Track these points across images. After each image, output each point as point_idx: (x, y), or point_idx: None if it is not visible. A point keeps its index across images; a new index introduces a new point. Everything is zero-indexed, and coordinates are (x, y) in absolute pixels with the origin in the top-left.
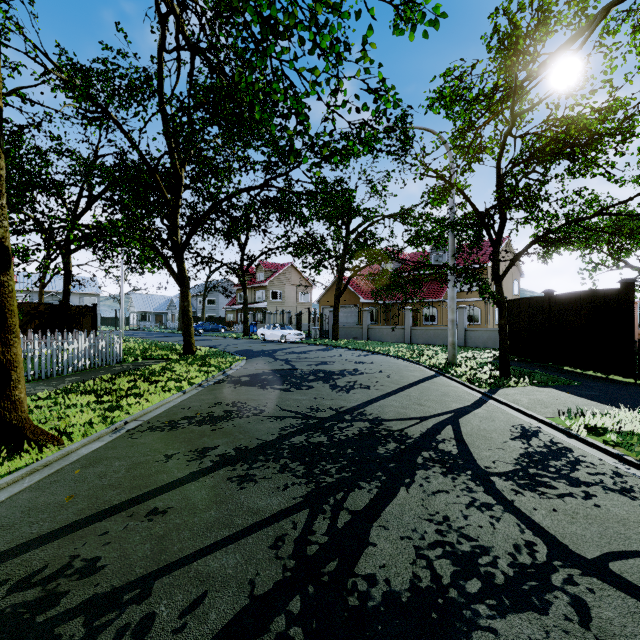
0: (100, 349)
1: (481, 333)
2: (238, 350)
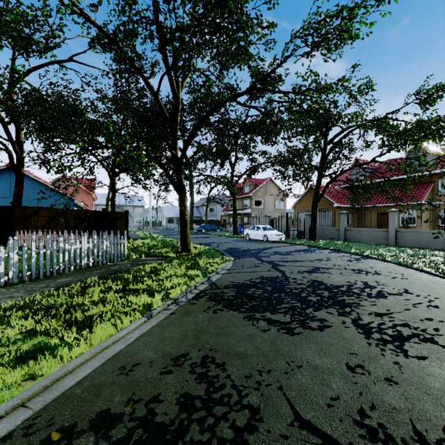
0: (104, 248)
1: None
2: (227, 248)
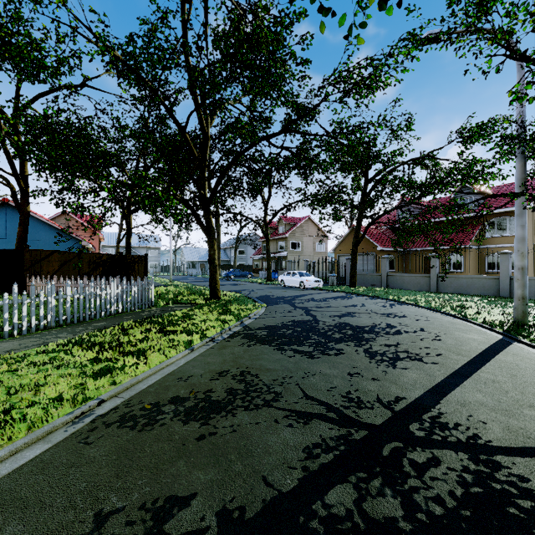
0: (132, 294)
1: (533, 283)
2: (260, 296)
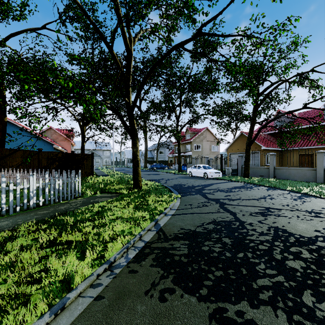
0: (56, 187)
1: None
2: (174, 184)
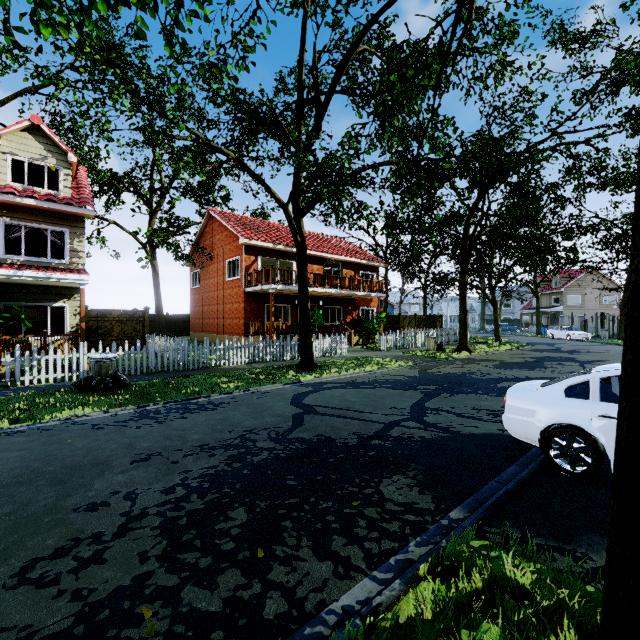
0: None
1: None
2: (528, 342)
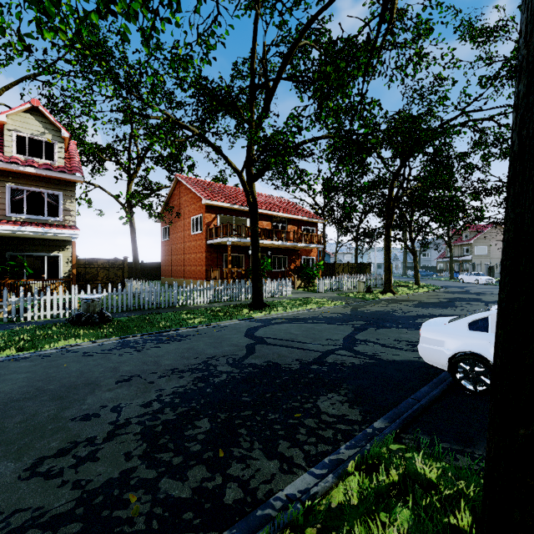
0: None
1: None
2: (442, 285)
